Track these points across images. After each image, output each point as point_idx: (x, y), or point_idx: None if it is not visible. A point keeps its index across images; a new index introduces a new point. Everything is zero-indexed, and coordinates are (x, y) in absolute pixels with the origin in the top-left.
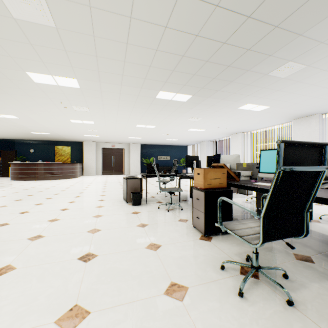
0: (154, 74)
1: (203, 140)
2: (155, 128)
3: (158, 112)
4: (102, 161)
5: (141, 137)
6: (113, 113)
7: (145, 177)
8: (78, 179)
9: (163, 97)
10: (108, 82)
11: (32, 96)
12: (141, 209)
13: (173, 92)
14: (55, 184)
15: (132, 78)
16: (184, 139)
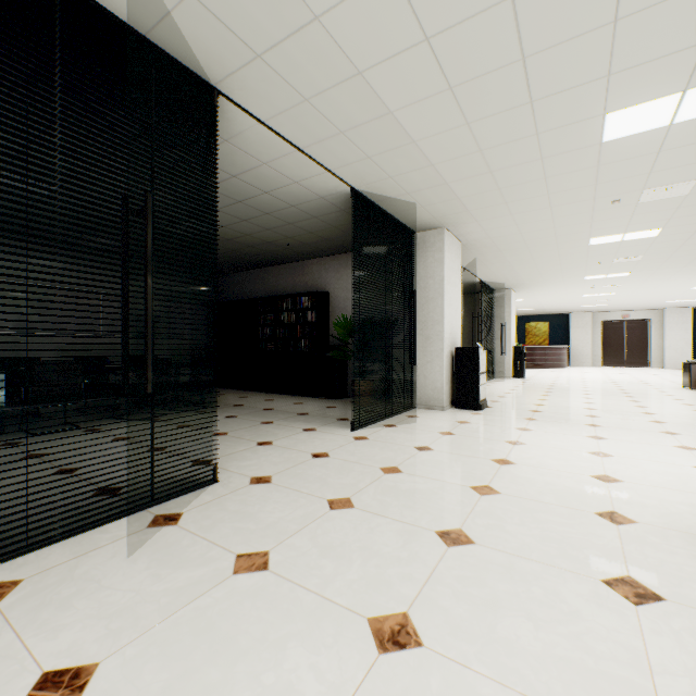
0: None
1: None
2: None
3: None
4: (602, 344)
5: (695, 299)
6: (654, 283)
7: None
8: (571, 369)
9: None
10: (665, 269)
11: (567, 286)
12: None
13: None
14: (554, 372)
15: None
16: None
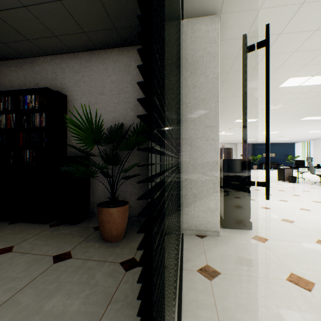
0: (310, 112)
1: (319, 138)
2: (276, 133)
3: (292, 125)
4: None
5: (254, 139)
6: (255, 128)
7: (256, 171)
8: None
9: (305, 119)
10: (275, 118)
11: (220, 126)
12: (300, 184)
13: (316, 116)
14: None
15: (293, 115)
16: (296, 138)
